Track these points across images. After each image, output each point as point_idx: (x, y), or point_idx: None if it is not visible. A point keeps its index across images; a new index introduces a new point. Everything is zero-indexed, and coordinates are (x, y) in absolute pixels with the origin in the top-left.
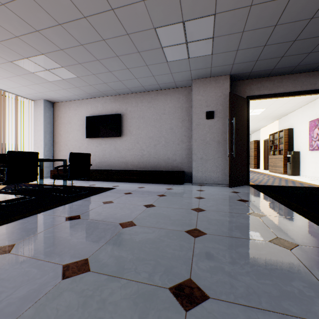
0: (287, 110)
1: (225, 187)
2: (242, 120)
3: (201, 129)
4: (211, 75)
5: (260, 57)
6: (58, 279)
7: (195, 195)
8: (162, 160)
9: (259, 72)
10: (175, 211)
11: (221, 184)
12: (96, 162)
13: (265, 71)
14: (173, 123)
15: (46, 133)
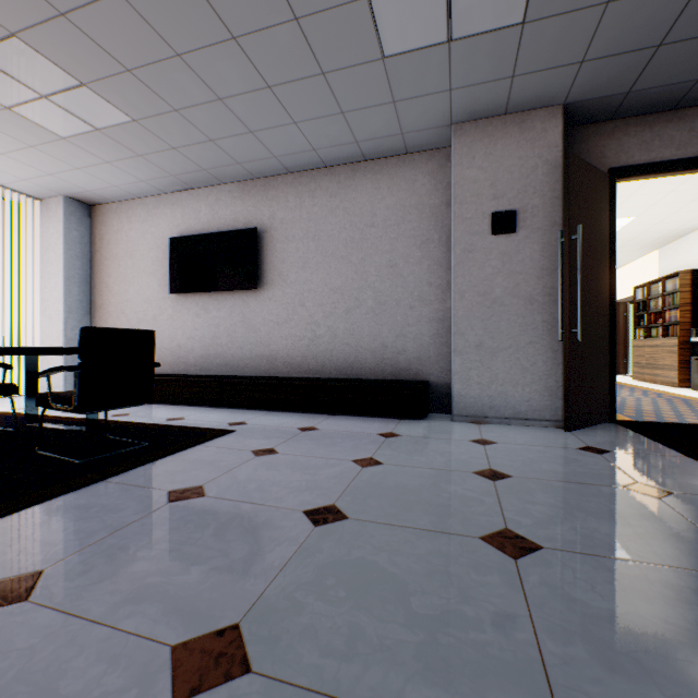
0: (691, 221)
1: (550, 430)
2: (598, 237)
3: (478, 264)
4: (507, 107)
5: (673, 31)
6: None
7: (472, 460)
8: (366, 352)
9: (654, 93)
10: (421, 548)
11: (537, 419)
12: (195, 355)
13: (672, 87)
14: (396, 251)
15: (71, 283)
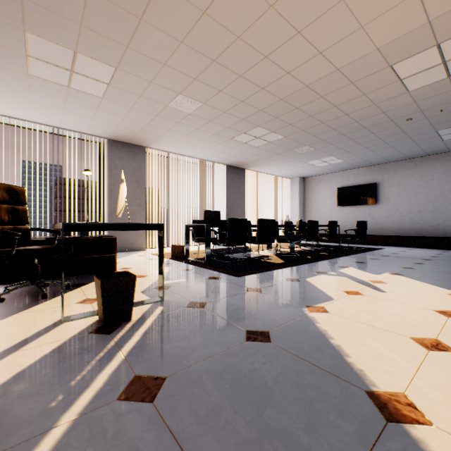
0: None
1: None
2: None
3: None
4: None
5: None
6: (415, 264)
7: None
8: (428, 226)
9: None
10: None
11: None
12: (347, 227)
13: None
14: (444, 188)
15: (300, 204)
